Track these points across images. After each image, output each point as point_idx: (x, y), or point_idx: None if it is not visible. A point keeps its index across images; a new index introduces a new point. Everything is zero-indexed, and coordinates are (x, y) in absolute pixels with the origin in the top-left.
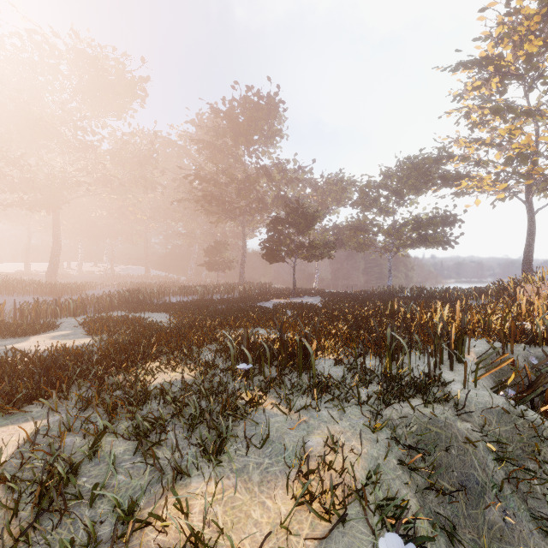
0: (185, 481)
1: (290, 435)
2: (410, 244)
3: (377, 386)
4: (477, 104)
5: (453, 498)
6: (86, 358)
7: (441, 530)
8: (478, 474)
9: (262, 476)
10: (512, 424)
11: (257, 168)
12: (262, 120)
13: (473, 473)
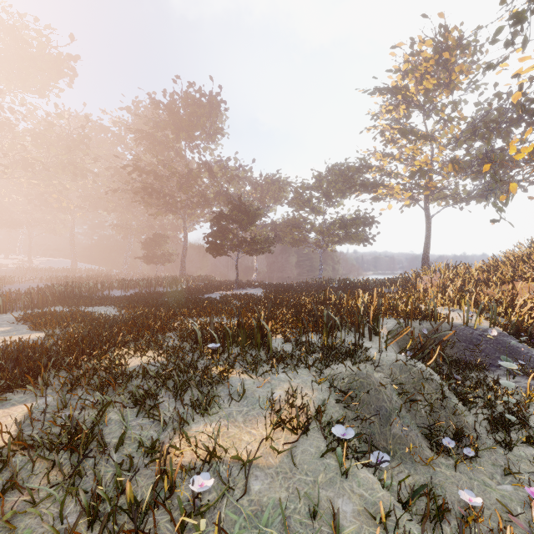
0: (186, 427)
1: (259, 392)
2: (337, 241)
3: (318, 355)
4: (389, 125)
5: (371, 424)
6: (51, 349)
7: (364, 444)
8: (387, 405)
9: (244, 418)
10: (408, 372)
11: (199, 163)
12: (204, 117)
13: (384, 405)
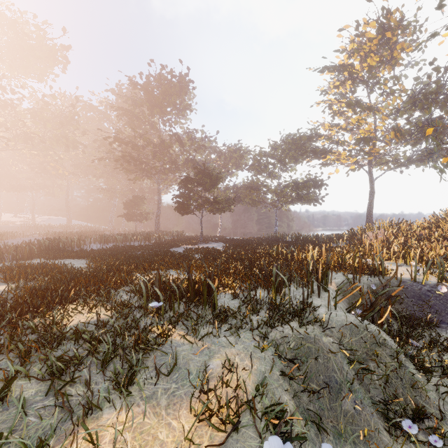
0: (97, 414)
1: (195, 361)
2: (291, 201)
3: (265, 313)
4: (337, 99)
5: (320, 396)
6: None
7: (311, 422)
8: (337, 376)
9: (169, 400)
10: (360, 335)
11: (170, 135)
12: (175, 95)
13: (333, 376)
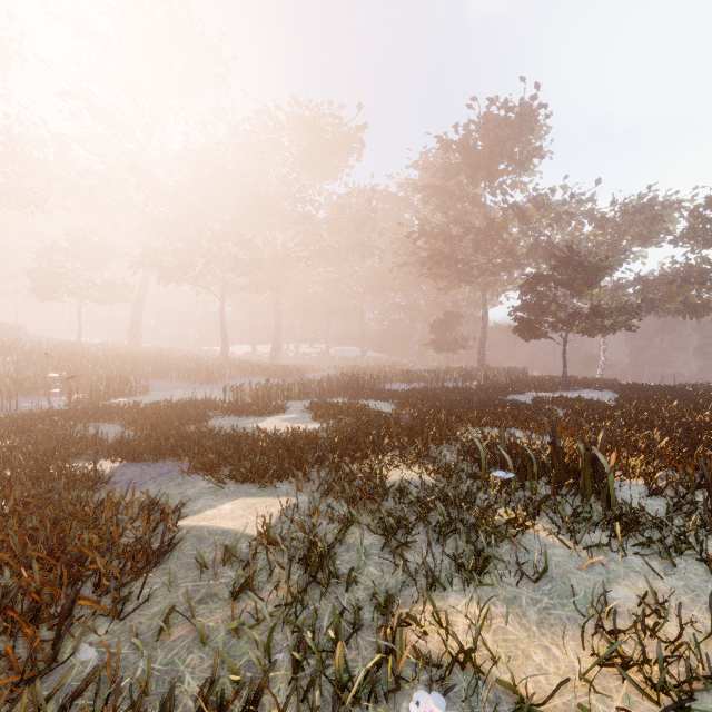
0: (441, 593)
1: (579, 576)
2: None
3: None
4: None
5: None
6: (319, 443)
7: None
8: None
9: (541, 616)
10: None
11: (503, 208)
12: (511, 140)
13: None
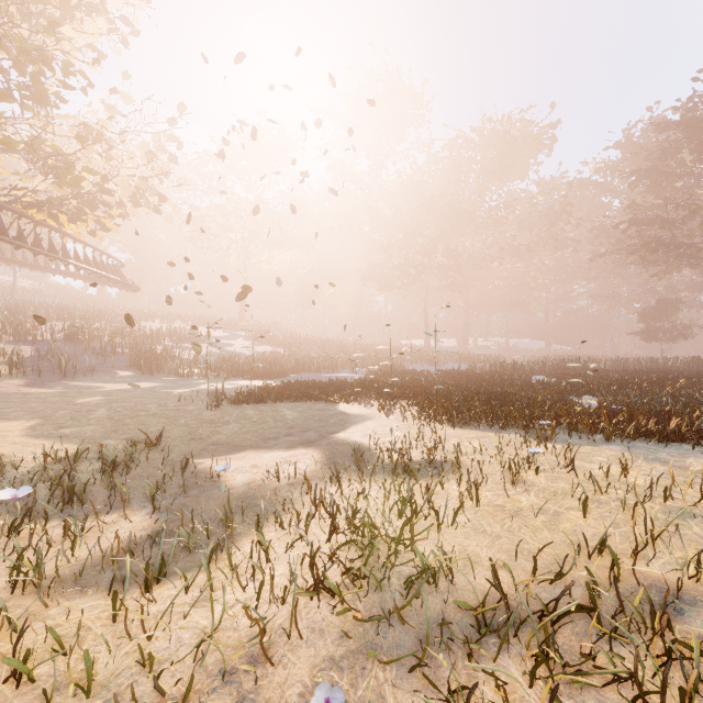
0: None
1: None
2: None
3: None
4: None
5: None
6: (595, 385)
7: None
8: None
9: None
10: None
11: None
12: None
13: None
